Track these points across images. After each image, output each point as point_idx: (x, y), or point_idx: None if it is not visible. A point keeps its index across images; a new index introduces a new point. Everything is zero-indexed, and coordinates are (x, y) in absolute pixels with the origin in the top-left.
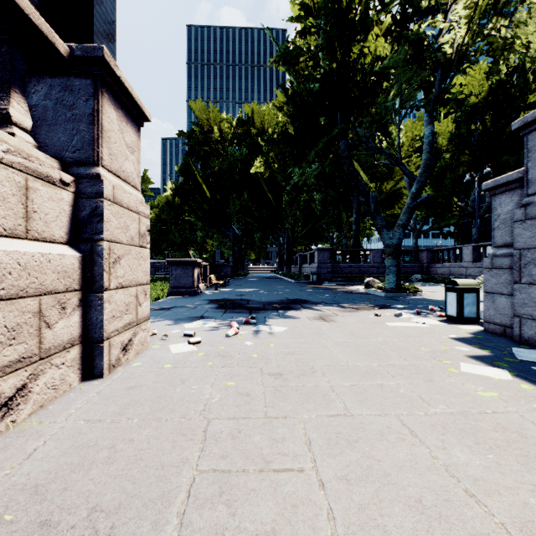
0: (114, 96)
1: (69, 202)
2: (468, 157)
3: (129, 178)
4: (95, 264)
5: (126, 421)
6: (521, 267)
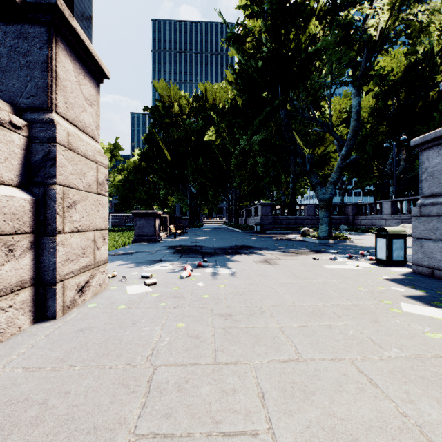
0: (70, 48)
1: (21, 145)
2: (386, 128)
3: (87, 129)
4: (48, 207)
5: (67, 369)
6: None
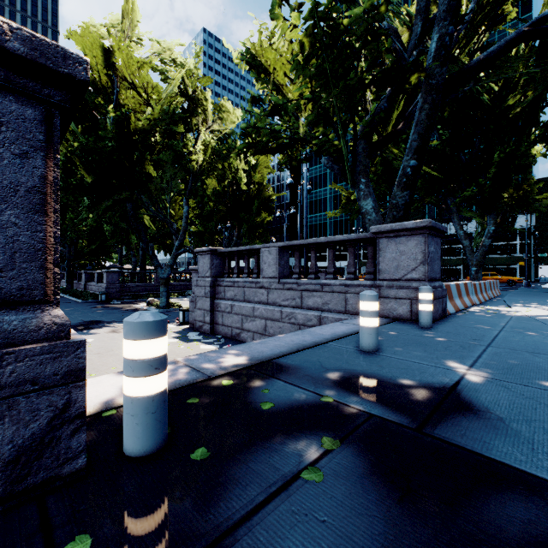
0: None
1: None
2: (225, 208)
3: None
4: None
5: None
6: (196, 303)
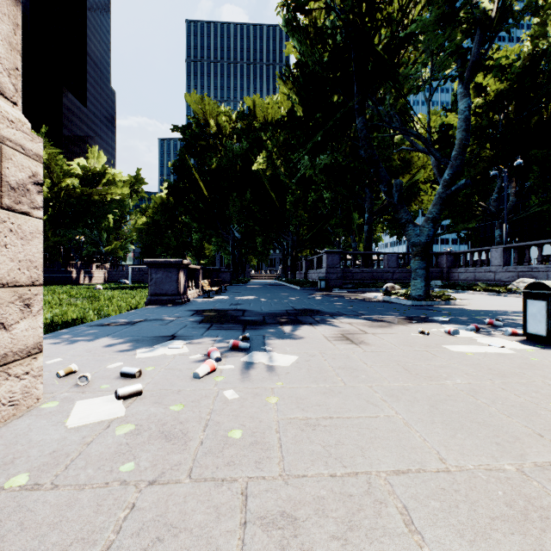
0: None
1: None
2: (490, 152)
3: None
4: None
5: None
6: None
